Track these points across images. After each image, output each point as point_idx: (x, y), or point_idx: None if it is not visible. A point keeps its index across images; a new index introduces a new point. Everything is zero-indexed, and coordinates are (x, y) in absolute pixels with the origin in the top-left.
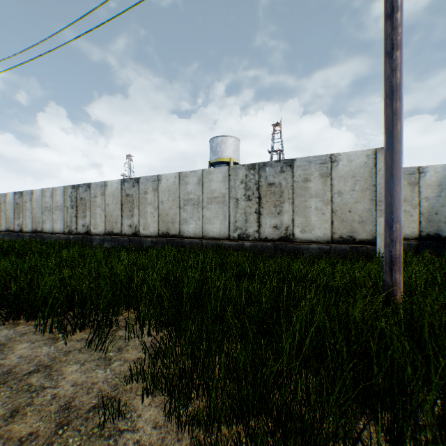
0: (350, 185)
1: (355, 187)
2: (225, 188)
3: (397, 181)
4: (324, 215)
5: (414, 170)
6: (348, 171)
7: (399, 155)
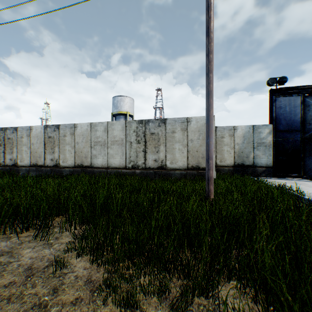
0: (197, 136)
1: (200, 137)
2: (123, 135)
3: (211, 139)
4: (183, 153)
5: (232, 128)
6: (196, 128)
7: (212, 126)
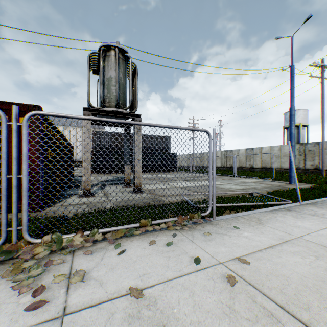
0: None
1: None
2: None
3: (322, 156)
4: None
5: None
6: None
7: (322, 152)
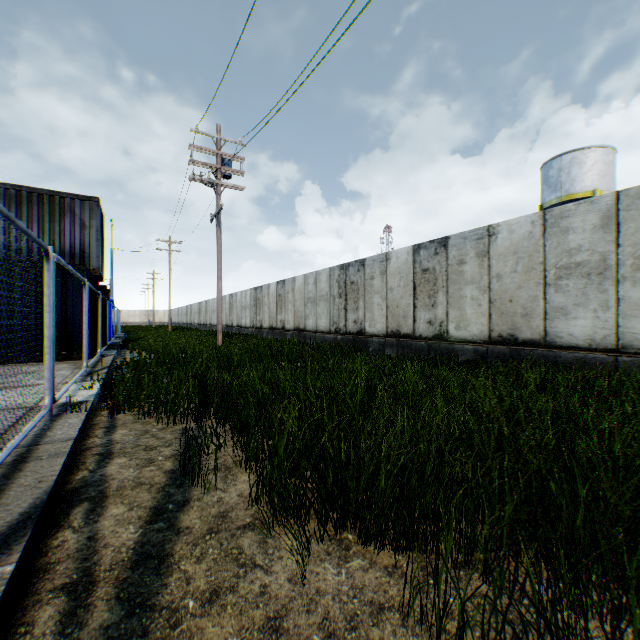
0: None
1: None
2: None
3: None
4: None
5: None
6: None
7: None
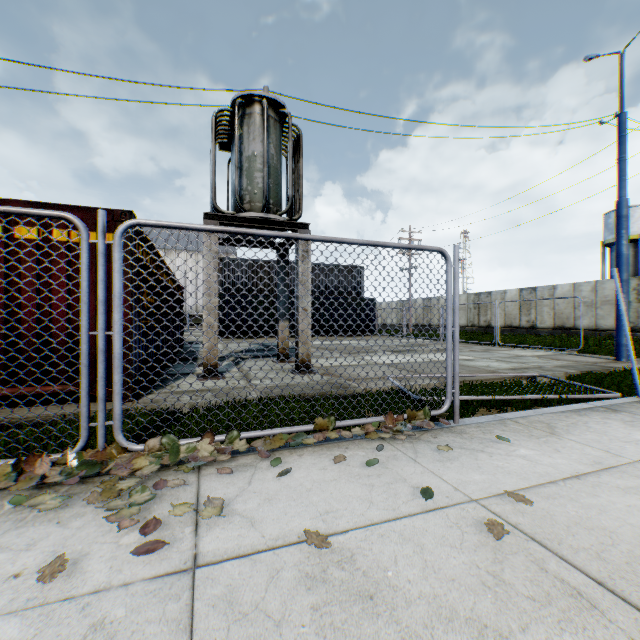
0: None
1: None
2: None
3: None
4: None
5: None
6: None
7: None
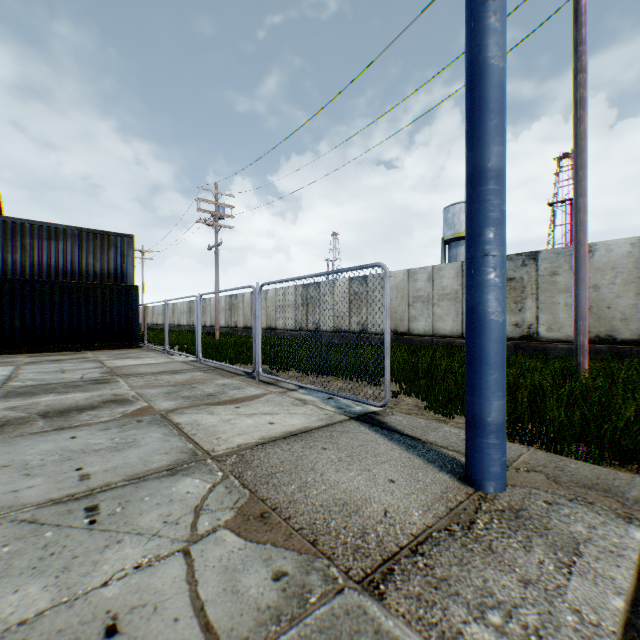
0: (608, 277)
1: (614, 280)
2: (457, 284)
3: (580, 291)
4: None
5: None
6: (605, 263)
7: (582, 272)
